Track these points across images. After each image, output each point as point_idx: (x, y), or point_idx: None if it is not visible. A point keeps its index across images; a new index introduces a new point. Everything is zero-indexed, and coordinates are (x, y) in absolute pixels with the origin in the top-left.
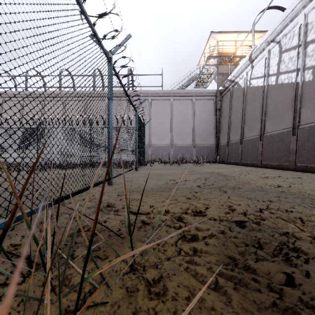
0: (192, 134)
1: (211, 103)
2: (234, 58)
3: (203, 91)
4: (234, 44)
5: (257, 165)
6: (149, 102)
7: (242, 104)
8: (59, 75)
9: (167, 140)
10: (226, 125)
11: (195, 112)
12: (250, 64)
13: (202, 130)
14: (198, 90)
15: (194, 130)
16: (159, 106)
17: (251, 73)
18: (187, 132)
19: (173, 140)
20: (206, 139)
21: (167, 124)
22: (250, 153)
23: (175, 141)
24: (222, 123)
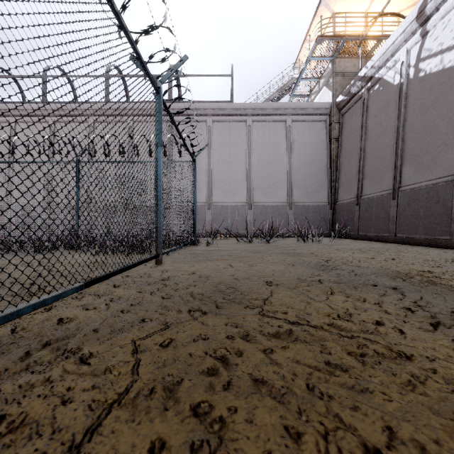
0: (286, 184)
1: (321, 127)
2: (367, 41)
3: (306, 105)
4: (362, 20)
5: (450, 244)
6: (209, 125)
7: (396, 117)
8: (43, 75)
9: (240, 195)
10: (353, 165)
11: (292, 145)
12: (419, 28)
13: (305, 176)
14: (297, 103)
15: (290, 177)
16: (227, 132)
17: (420, 49)
18: (278, 180)
19: (253, 195)
20: (313, 192)
21: (240, 166)
22: (423, 217)
23: (256, 196)
24: (344, 163)
